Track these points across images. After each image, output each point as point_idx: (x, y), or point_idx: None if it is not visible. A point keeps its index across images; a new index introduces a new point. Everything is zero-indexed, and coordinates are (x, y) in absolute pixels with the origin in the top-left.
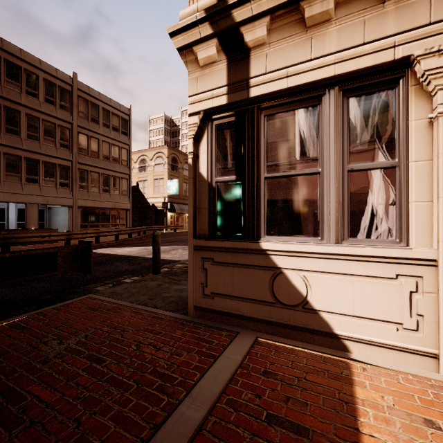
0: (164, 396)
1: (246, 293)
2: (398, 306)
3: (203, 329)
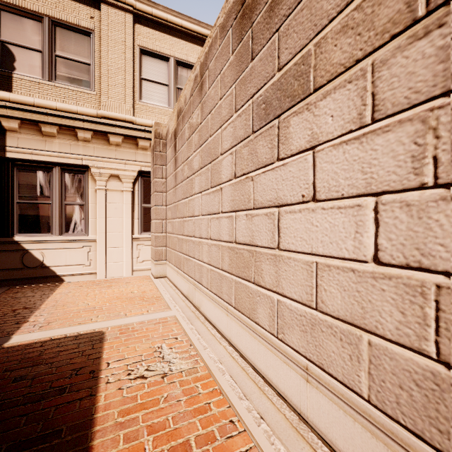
0: None
1: (3, 266)
2: (84, 258)
3: None
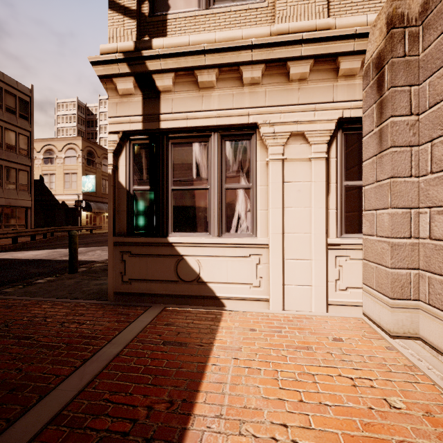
0: (90, 346)
1: (157, 276)
2: (250, 274)
3: (122, 308)
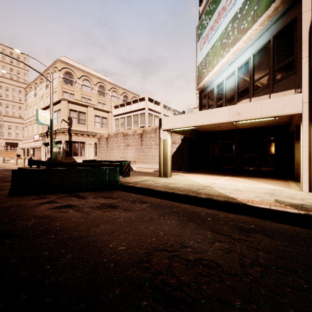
0: None
1: None
2: None
3: None
